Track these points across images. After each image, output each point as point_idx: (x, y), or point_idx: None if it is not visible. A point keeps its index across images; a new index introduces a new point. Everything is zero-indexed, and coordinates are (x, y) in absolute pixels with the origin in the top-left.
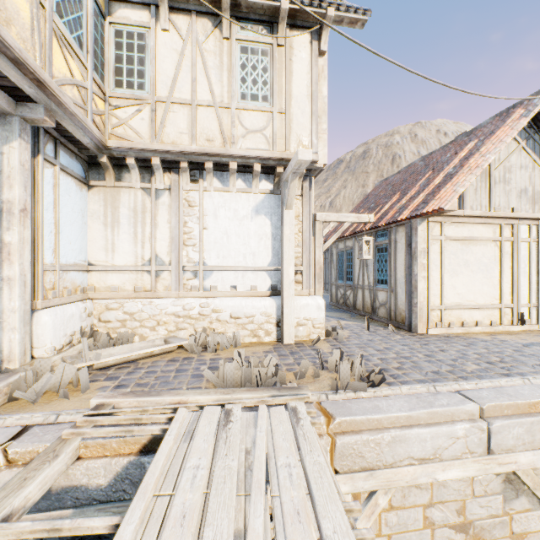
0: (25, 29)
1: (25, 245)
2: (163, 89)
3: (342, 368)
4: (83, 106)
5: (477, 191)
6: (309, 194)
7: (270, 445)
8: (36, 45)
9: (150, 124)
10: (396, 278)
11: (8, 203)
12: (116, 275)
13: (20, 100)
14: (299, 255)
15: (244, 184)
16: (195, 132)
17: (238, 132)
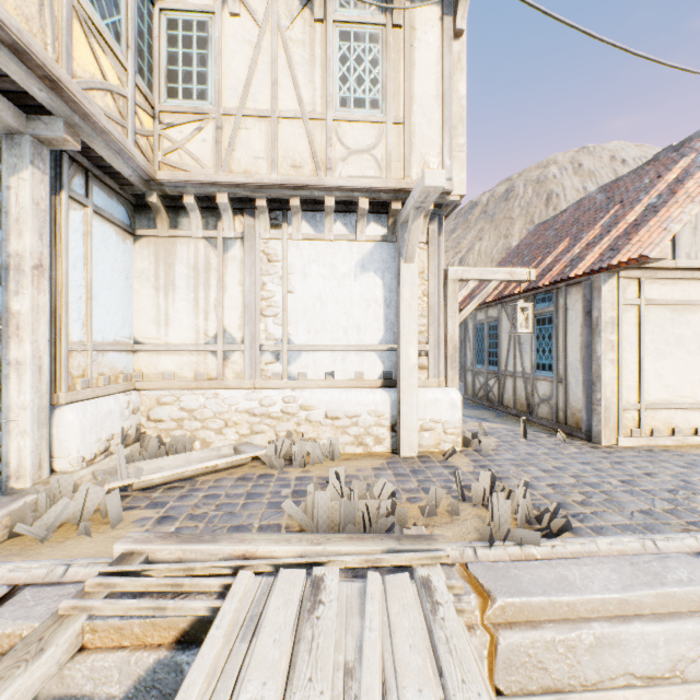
0: (29, 2)
1: (41, 316)
2: (232, 98)
3: (497, 505)
4: (121, 122)
5: (696, 231)
6: (438, 241)
7: (388, 658)
8: (47, 27)
9: (214, 147)
10: (567, 362)
11: (17, 257)
12: (170, 357)
13: (33, 113)
14: (424, 328)
15: (344, 228)
16: (276, 155)
17: (336, 154)
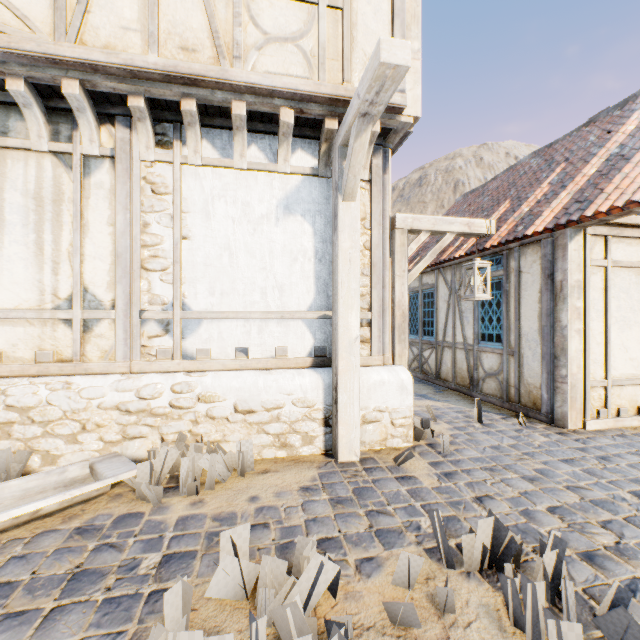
0: None
1: None
2: None
3: (554, 633)
4: None
5: None
6: (382, 180)
7: None
8: None
9: (55, 3)
10: (521, 333)
11: None
12: None
13: None
14: (366, 291)
15: (262, 155)
16: (155, 27)
17: (247, 39)
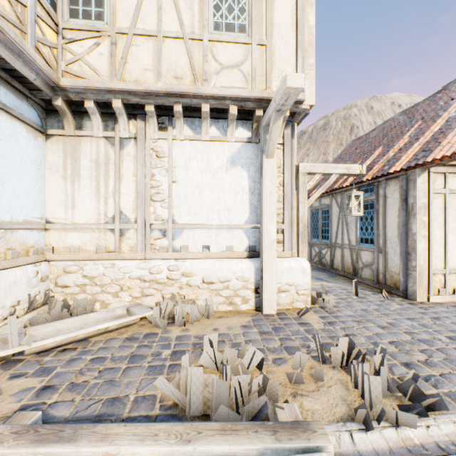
0: None
1: None
2: (124, 19)
3: (367, 380)
4: (19, 26)
5: None
6: (291, 142)
7: None
8: None
9: (110, 60)
10: (386, 237)
11: None
12: (76, 234)
13: None
14: (280, 211)
15: (218, 132)
16: (161, 67)
17: (211, 68)
